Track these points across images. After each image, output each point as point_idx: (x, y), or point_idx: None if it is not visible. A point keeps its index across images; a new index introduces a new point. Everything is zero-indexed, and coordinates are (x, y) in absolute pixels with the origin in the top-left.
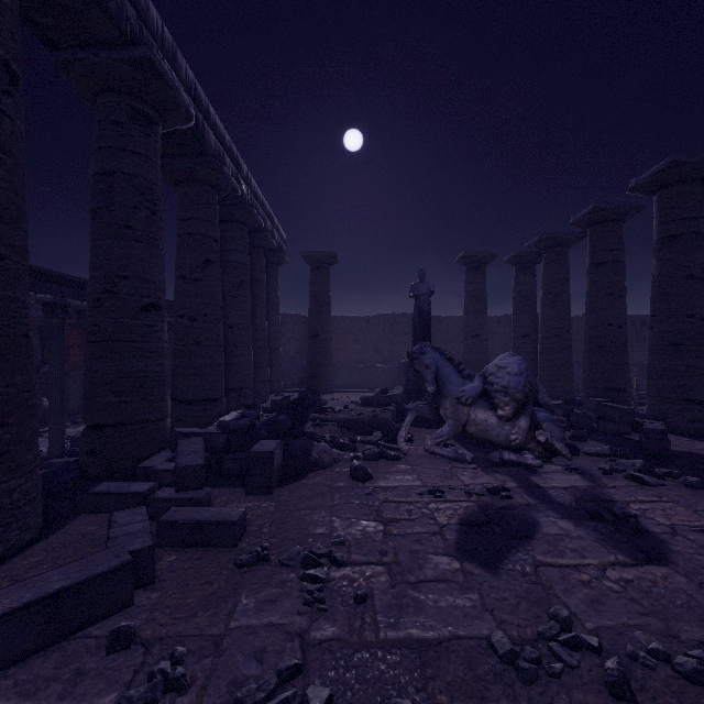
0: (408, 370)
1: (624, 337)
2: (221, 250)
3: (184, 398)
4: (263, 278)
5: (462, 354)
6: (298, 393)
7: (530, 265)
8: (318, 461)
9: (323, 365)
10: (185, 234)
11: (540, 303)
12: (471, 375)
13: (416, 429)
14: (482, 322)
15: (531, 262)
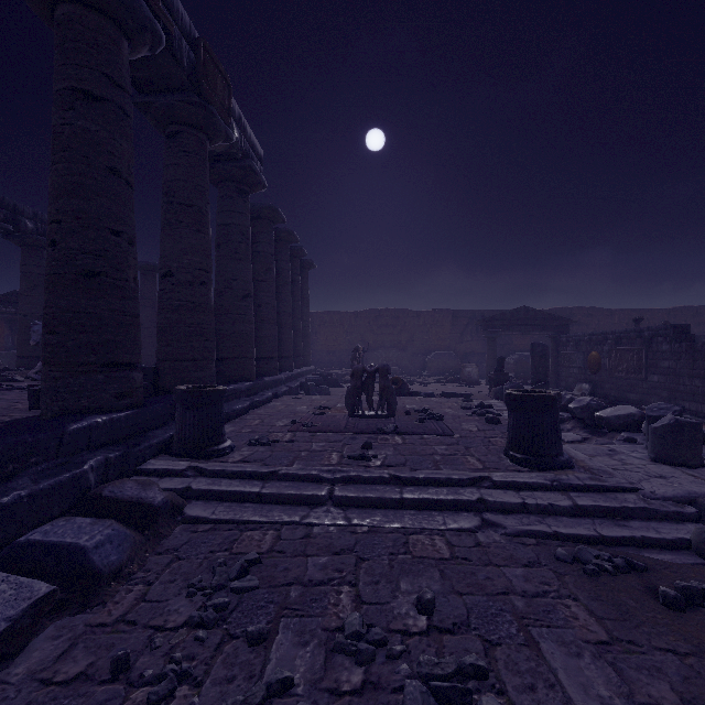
0: None
1: (280, 321)
2: (22, 265)
3: None
4: None
5: None
6: None
7: (300, 270)
8: None
9: (146, 347)
10: None
11: None
12: None
13: None
14: None
15: (300, 267)
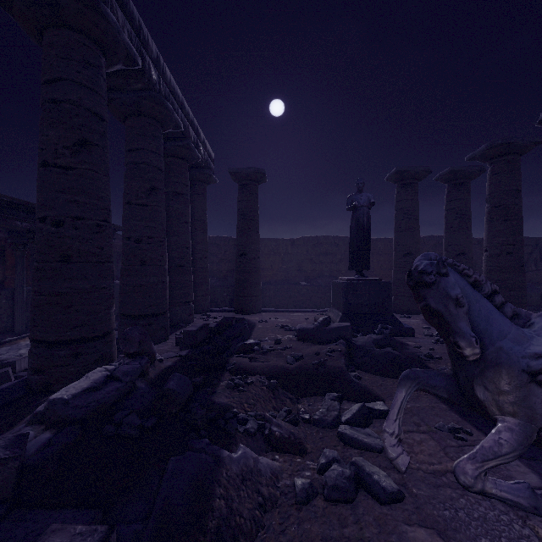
0: (347, 291)
1: None
2: (128, 149)
3: (42, 339)
4: (186, 192)
5: (393, 273)
6: (226, 312)
7: (465, 181)
8: (224, 533)
9: (251, 285)
10: (48, 102)
11: (486, 217)
12: (519, 315)
13: (378, 380)
14: (415, 240)
15: (467, 177)
